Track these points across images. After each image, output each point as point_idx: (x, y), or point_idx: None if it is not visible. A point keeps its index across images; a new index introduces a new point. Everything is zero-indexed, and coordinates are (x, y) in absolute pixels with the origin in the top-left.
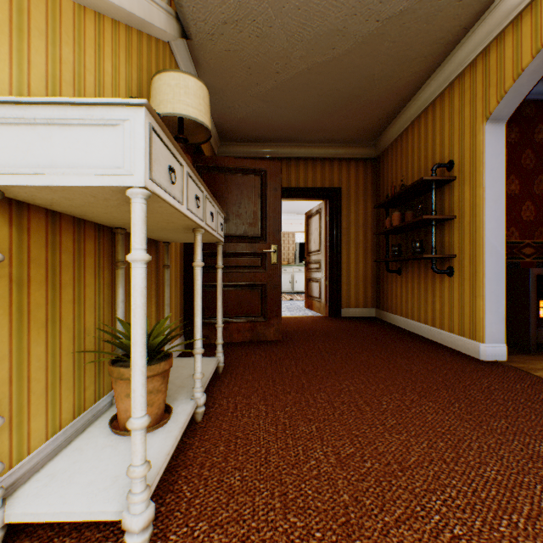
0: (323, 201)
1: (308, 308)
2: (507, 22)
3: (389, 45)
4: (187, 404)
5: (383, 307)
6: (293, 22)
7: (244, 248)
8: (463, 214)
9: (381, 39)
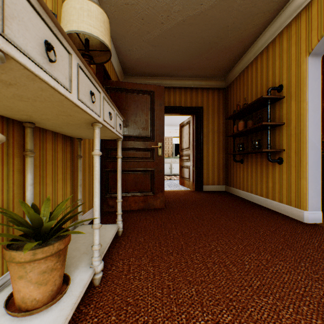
0: (191, 116)
1: (181, 185)
2: None
3: (240, 2)
4: (86, 273)
5: (231, 184)
6: None
7: (139, 144)
8: (290, 121)
9: None
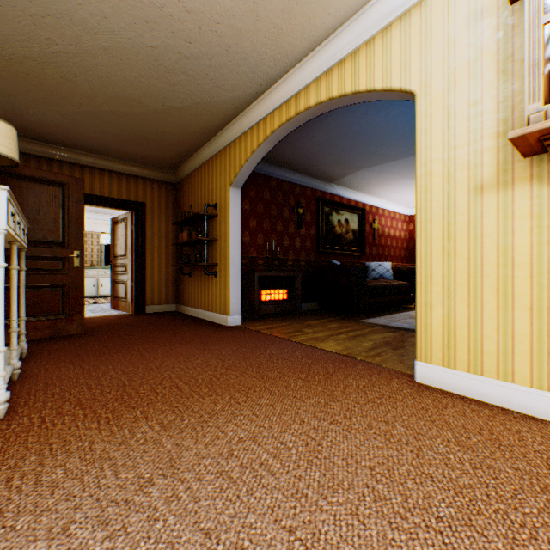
0: (130, 212)
1: (115, 309)
2: (237, 137)
3: (174, 120)
4: (7, 367)
5: (182, 302)
6: (97, 82)
7: (44, 252)
8: (222, 238)
9: (168, 115)
